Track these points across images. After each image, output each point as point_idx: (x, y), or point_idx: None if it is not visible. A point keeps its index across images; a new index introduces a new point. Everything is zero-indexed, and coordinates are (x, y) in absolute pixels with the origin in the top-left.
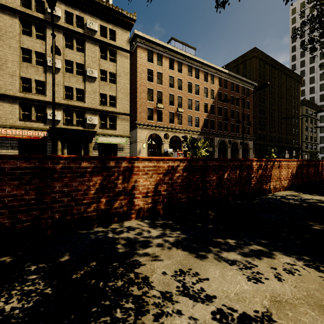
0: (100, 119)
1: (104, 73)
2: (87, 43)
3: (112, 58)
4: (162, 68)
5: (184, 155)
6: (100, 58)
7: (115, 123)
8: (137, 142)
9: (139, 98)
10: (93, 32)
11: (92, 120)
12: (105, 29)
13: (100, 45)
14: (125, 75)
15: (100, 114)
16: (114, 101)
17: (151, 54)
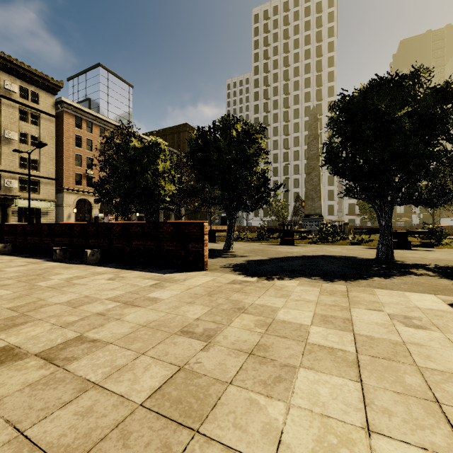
0: (20, 182)
1: (25, 135)
2: (5, 103)
3: (34, 121)
4: (92, 135)
5: (116, 220)
6: (20, 119)
7: (37, 187)
8: (64, 206)
9: (67, 163)
10: (11, 92)
11: (11, 183)
12: (25, 90)
13: (21, 107)
14: (50, 139)
15: (20, 177)
16: (37, 164)
17: (79, 120)
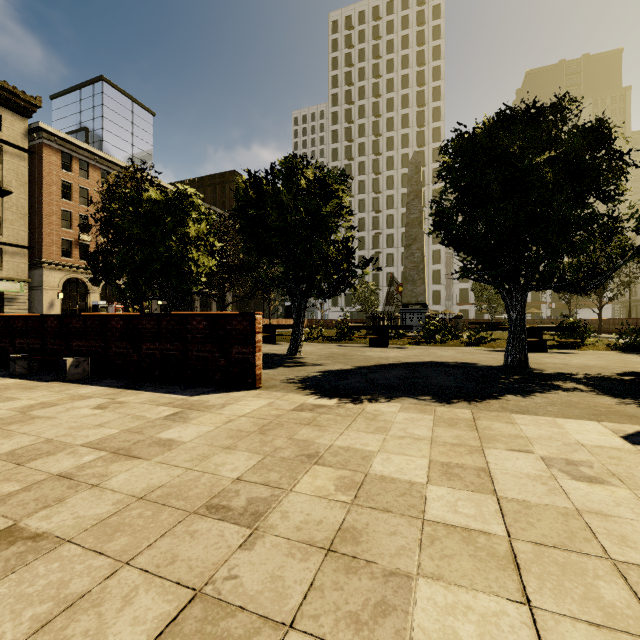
0: None
1: None
2: None
3: None
4: (88, 181)
5: (127, 310)
6: None
7: None
8: (43, 289)
9: (48, 224)
10: None
11: None
12: None
13: None
14: (20, 185)
15: None
16: None
17: (68, 158)
